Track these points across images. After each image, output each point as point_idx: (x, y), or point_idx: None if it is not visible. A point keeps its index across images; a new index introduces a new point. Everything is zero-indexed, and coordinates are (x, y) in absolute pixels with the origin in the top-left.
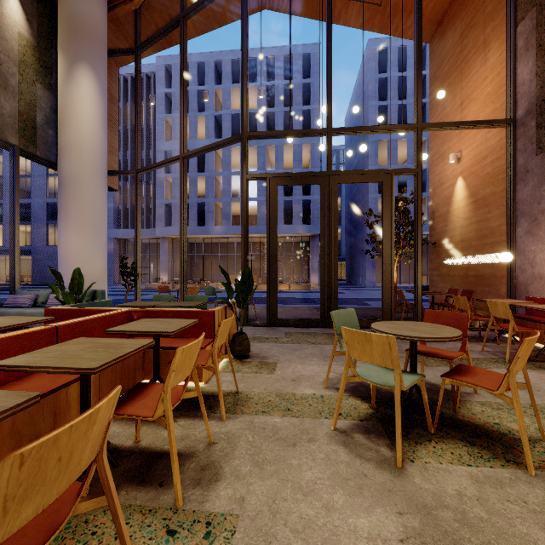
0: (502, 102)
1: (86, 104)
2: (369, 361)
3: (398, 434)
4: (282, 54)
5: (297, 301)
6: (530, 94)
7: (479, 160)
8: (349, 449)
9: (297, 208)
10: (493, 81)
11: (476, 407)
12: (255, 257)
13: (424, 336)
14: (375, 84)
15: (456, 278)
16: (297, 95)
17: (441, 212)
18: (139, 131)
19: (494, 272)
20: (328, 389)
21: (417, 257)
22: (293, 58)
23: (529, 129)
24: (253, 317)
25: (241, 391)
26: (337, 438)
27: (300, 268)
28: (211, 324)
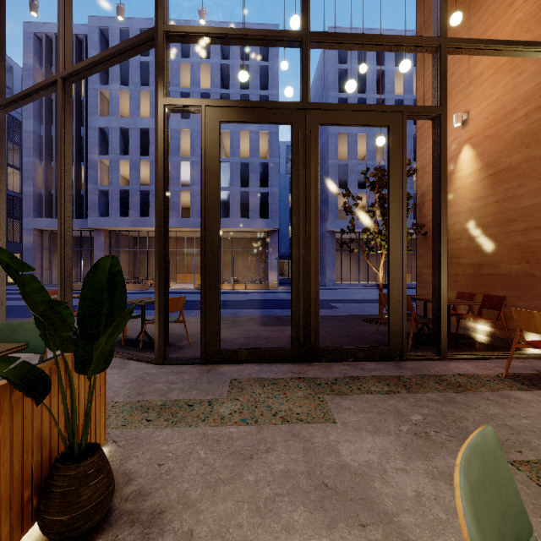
0: None
1: None
2: None
3: None
4: None
5: (254, 304)
6: None
7: (500, 117)
8: None
9: (254, 200)
10: (528, 1)
11: None
12: None
13: None
14: (335, 75)
15: (460, 277)
16: (254, 78)
17: None
18: None
19: (530, 270)
20: None
21: (441, 246)
22: None
23: None
24: (185, 339)
25: None
26: None
27: (257, 266)
28: None
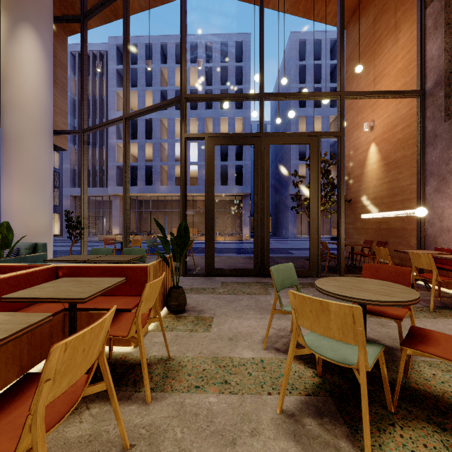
0: (412, 76)
1: (29, 63)
2: (323, 333)
3: (366, 433)
4: (218, 40)
5: (232, 250)
6: (438, 68)
7: (390, 128)
8: (302, 446)
9: (231, 171)
10: (403, 58)
11: (425, 369)
12: (195, 213)
13: (382, 300)
14: (295, 70)
15: (370, 230)
16: (231, 76)
17: (356, 174)
18: (85, 94)
19: (404, 226)
20: (267, 350)
21: (341, 212)
22: (228, 44)
23: (437, 98)
24: (192, 266)
25: (173, 356)
26: (285, 426)
27: (233, 222)
28: (143, 281)
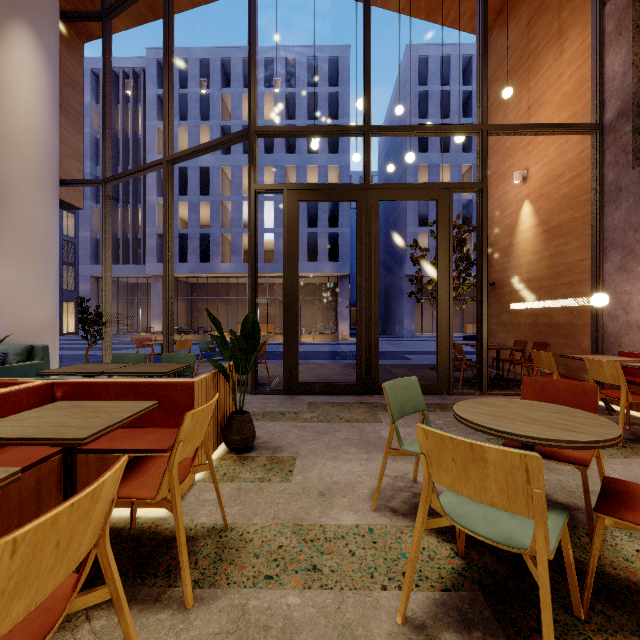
0: (585, 103)
1: (23, 79)
2: (475, 496)
3: None
4: (304, 55)
5: (323, 355)
6: (623, 91)
7: (552, 178)
8: None
9: (323, 242)
10: (572, 77)
11: (623, 542)
12: (271, 301)
13: (566, 439)
14: (414, 98)
15: (522, 326)
16: (323, 106)
17: (502, 245)
18: (108, 126)
19: (573, 320)
20: (379, 512)
21: (482, 300)
22: (318, 61)
23: (622, 135)
24: (265, 379)
25: (232, 524)
26: None
27: (326, 315)
28: (188, 405)
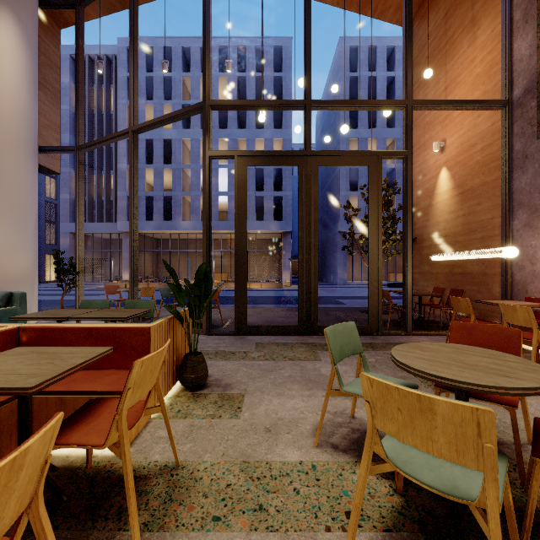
0: (495, 83)
1: (4, 57)
2: (421, 447)
3: None
4: (253, 45)
5: (269, 300)
6: (529, 71)
7: (466, 148)
8: None
9: (269, 204)
10: (483, 60)
11: None
12: (225, 254)
13: (505, 385)
14: (346, 82)
15: (440, 275)
16: (269, 89)
17: (422, 206)
18: (81, 100)
19: (485, 270)
20: (321, 448)
21: (407, 252)
22: (264, 50)
23: (528, 109)
24: (219, 322)
25: (184, 462)
26: None
27: (271, 266)
28: (144, 348)
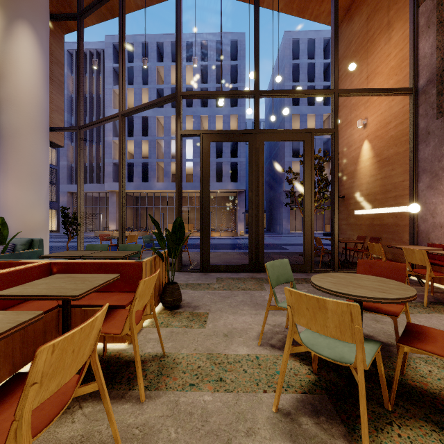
0: (405, 74)
1: (26, 60)
2: (320, 331)
3: (364, 433)
4: (214, 39)
5: (227, 246)
6: (431, 66)
7: (383, 125)
8: None
9: (226, 168)
10: (396, 56)
11: (421, 366)
12: (191, 209)
13: (379, 297)
14: (289, 68)
15: (363, 226)
16: (226, 74)
17: (349, 170)
18: (81, 91)
19: (397, 222)
20: (262, 347)
21: (334, 208)
22: (223, 43)
23: (430, 96)
24: (187, 262)
25: (168, 353)
26: (281, 426)
27: (228, 218)
28: (138, 277)
